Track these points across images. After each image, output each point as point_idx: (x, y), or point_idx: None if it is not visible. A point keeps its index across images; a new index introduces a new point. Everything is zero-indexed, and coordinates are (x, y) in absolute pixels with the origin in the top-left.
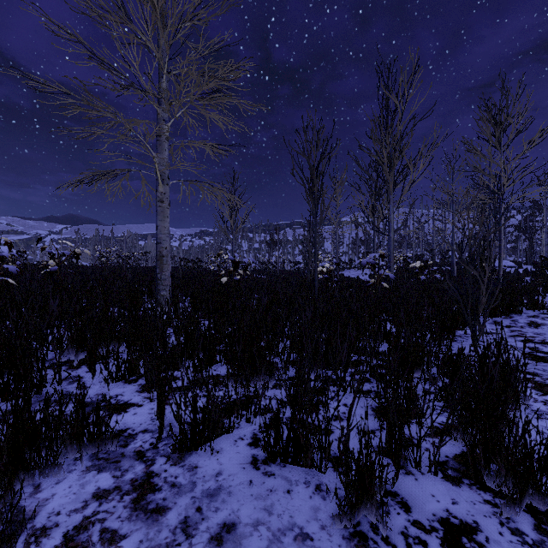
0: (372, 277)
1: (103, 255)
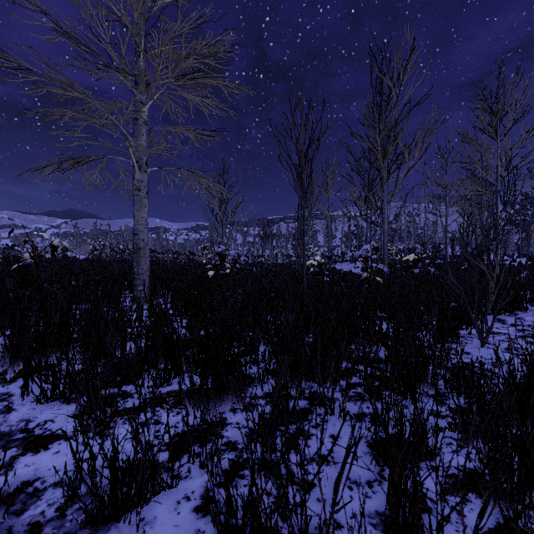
0: (365, 271)
1: (96, 248)
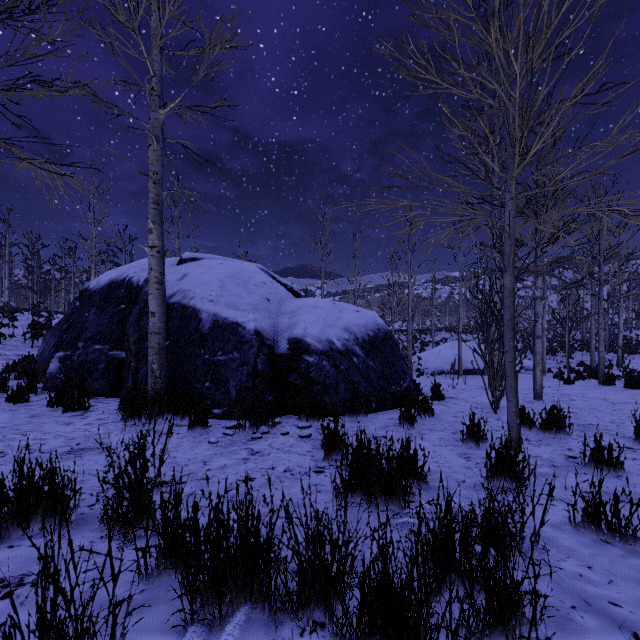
0: None
1: None
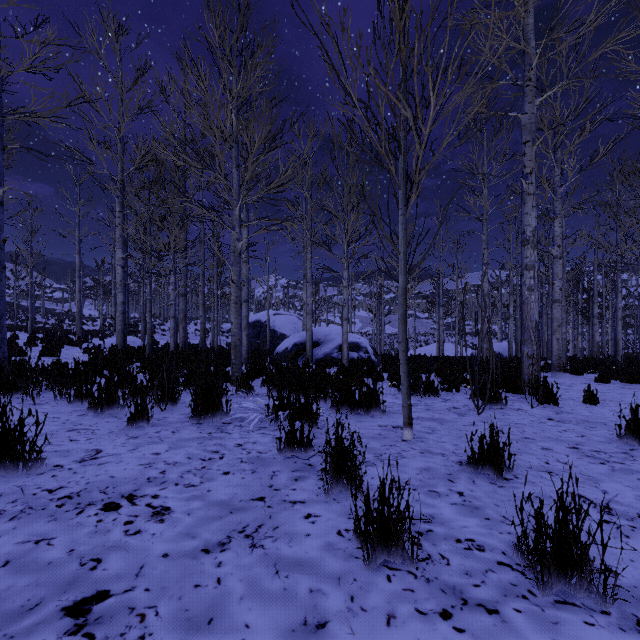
0: None
1: None
